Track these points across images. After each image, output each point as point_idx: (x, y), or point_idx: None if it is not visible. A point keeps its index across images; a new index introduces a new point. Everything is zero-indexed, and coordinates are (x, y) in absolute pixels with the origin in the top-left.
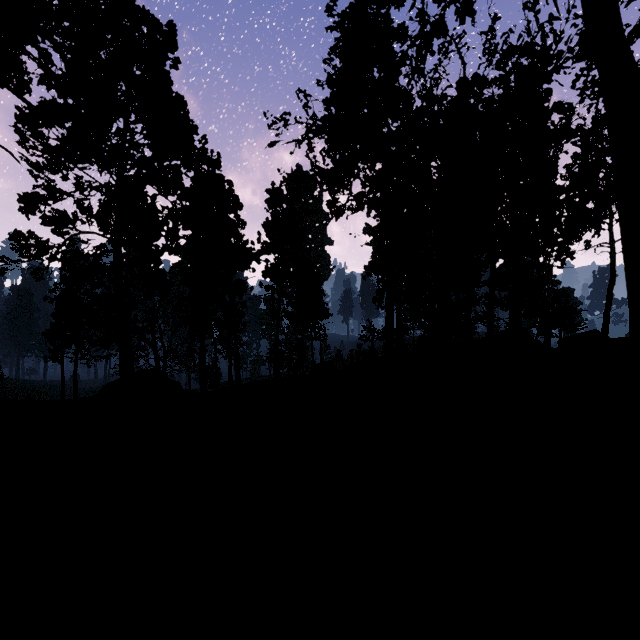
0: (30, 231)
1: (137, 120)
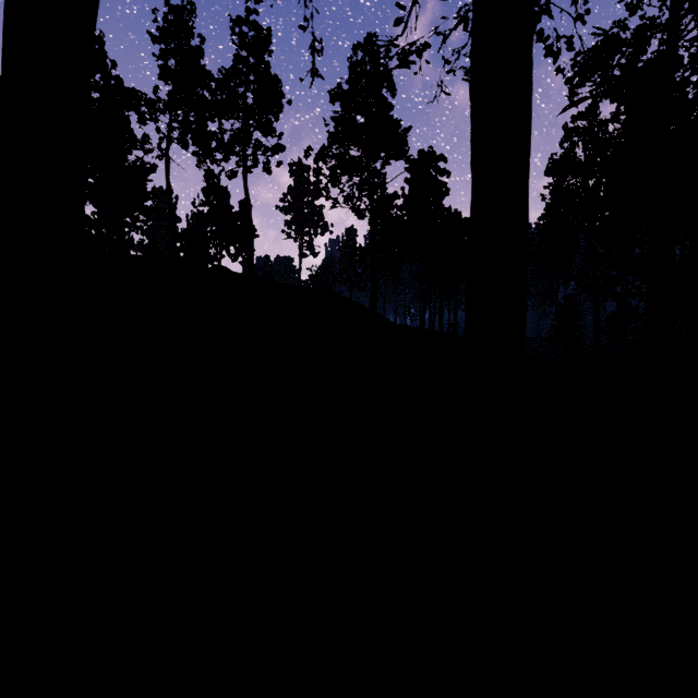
0: None
1: None
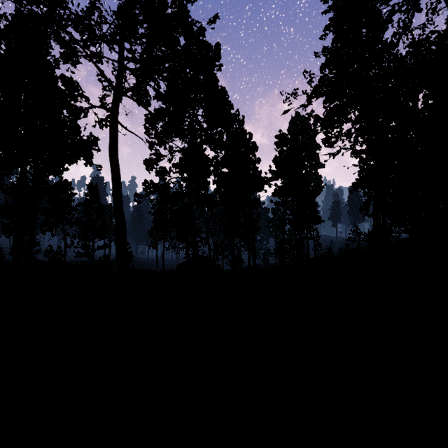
0: (151, 180)
1: (198, 107)
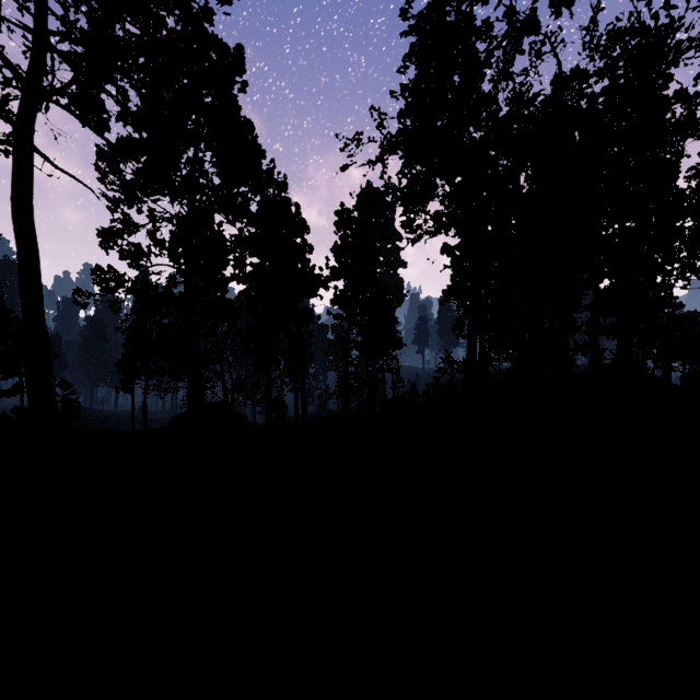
0: (109, 265)
1: (206, 148)
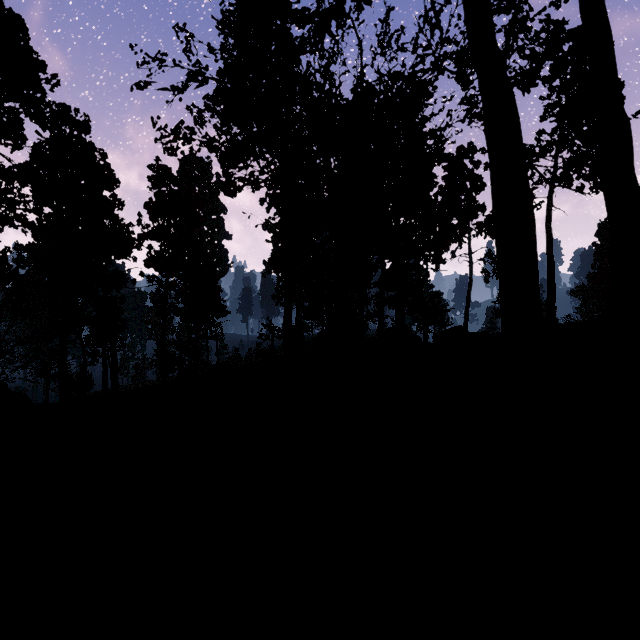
0: None
1: None
